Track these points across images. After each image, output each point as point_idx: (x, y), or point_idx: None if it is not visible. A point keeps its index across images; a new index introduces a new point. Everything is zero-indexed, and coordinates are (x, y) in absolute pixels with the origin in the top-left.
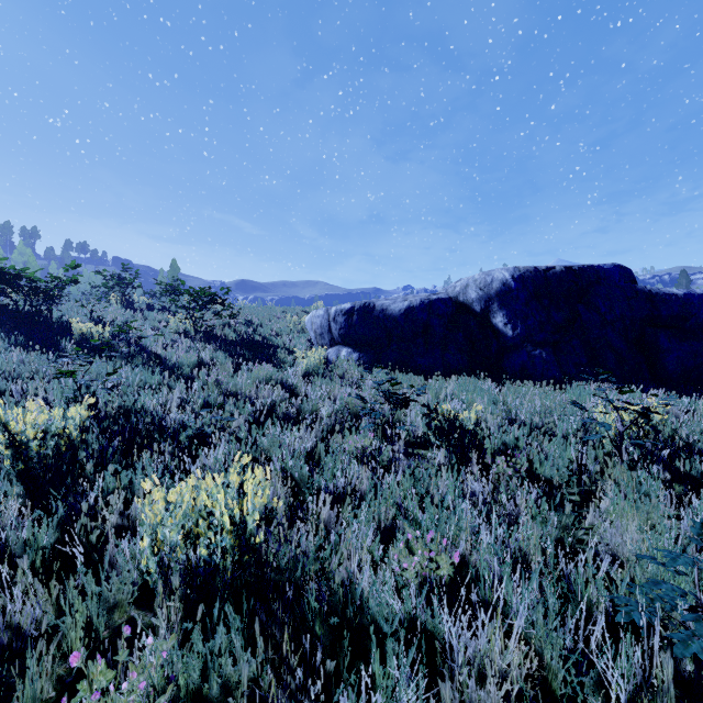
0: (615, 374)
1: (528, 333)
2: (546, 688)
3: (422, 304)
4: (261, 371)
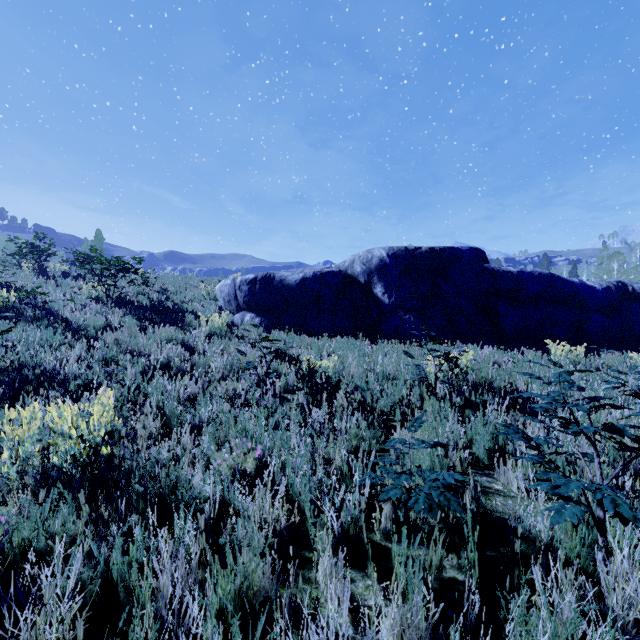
0: (466, 334)
1: (401, 301)
2: (306, 533)
3: (315, 276)
4: (164, 333)
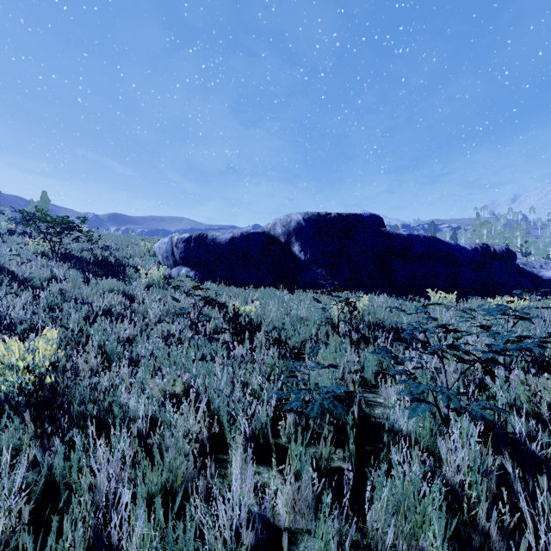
0: (367, 285)
1: (314, 258)
2: (225, 440)
3: (242, 236)
4: (107, 284)
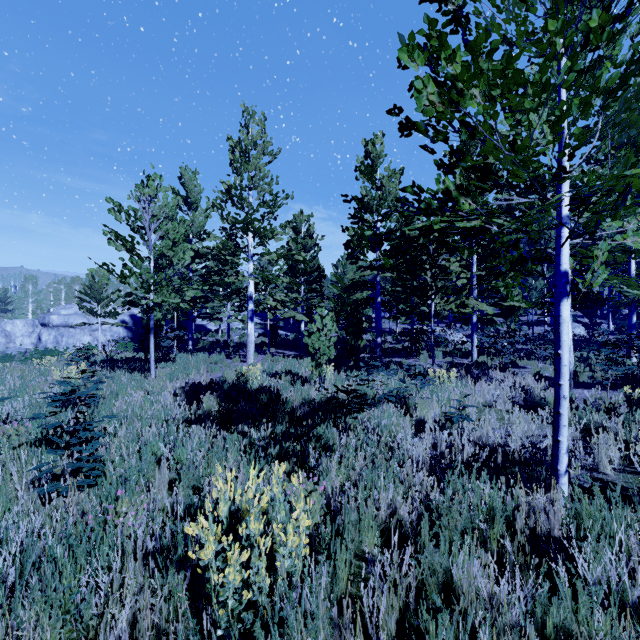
0: None
1: None
2: None
3: None
4: None
